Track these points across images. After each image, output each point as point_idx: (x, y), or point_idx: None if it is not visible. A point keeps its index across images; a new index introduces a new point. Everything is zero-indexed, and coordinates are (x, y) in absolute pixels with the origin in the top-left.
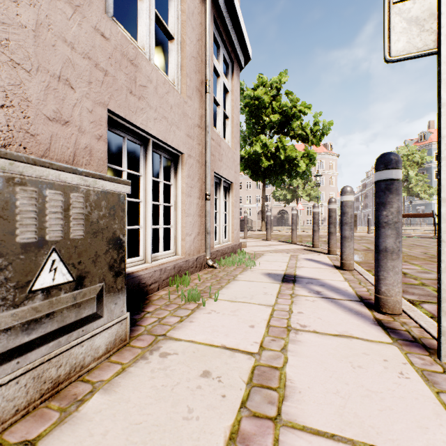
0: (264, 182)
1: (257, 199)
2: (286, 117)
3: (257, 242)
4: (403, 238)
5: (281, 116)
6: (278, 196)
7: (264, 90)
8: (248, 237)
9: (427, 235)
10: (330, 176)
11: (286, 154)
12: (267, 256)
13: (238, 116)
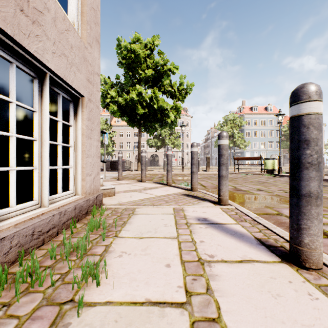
0: (140, 129)
1: (135, 145)
2: (159, 74)
3: (131, 184)
4: (243, 175)
5: (155, 72)
6: (151, 143)
7: (140, 45)
8: (124, 177)
9: (255, 172)
10: (187, 131)
11: (158, 104)
12: (139, 218)
13: (97, 1)
